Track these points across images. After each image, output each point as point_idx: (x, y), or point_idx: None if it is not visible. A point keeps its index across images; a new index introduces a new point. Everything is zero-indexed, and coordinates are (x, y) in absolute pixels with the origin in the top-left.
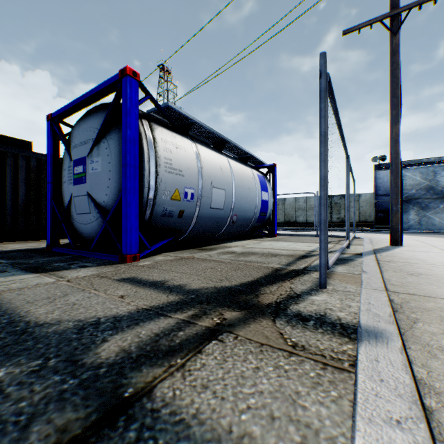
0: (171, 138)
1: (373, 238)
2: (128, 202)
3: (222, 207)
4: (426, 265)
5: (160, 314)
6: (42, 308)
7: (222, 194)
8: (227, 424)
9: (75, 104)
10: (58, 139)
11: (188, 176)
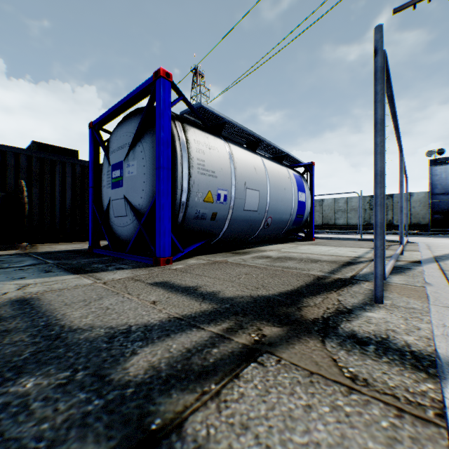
0: (203, 139)
1: (430, 244)
2: (162, 205)
3: (256, 208)
4: None
5: (192, 325)
6: (77, 311)
7: (256, 195)
8: None
9: (113, 110)
10: (98, 145)
11: (221, 177)
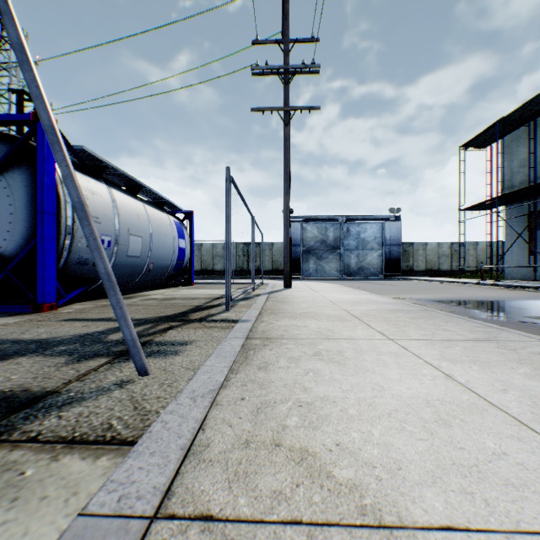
0: (86, 183)
1: (277, 284)
2: (47, 250)
3: (139, 254)
4: (293, 298)
5: None
6: (24, 336)
7: (139, 242)
8: (188, 339)
9: None
10: None
11: (105, 223)
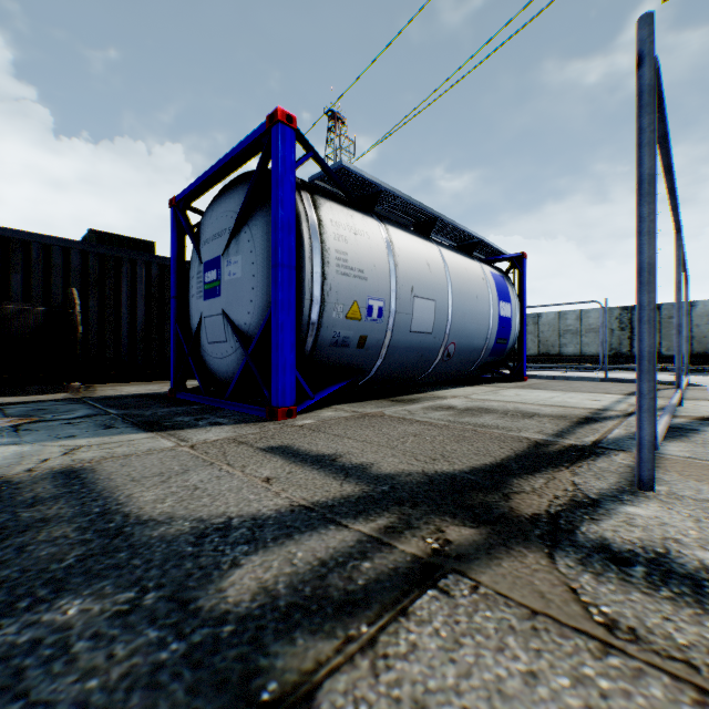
0: (345, 218)
1: None
2: (280, 324)
3: (430, 329)
4: None
5: (329, 520)
6: (150, 491)
7: (430, 308)
8: None
9: (205, 178)
10: (184, 233)
11: (373, 279)
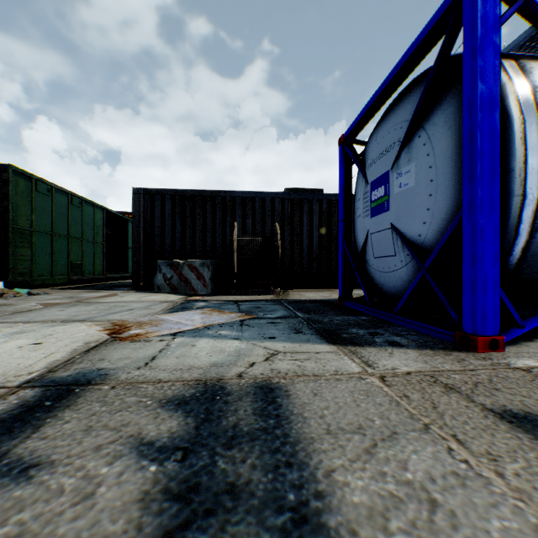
0: None
1: None
2: (478, 230)
3: None
4: None
5: None
6: (354, 473)
7: None
8: None
9: (371, 103)
10: (349, 164)
11: None
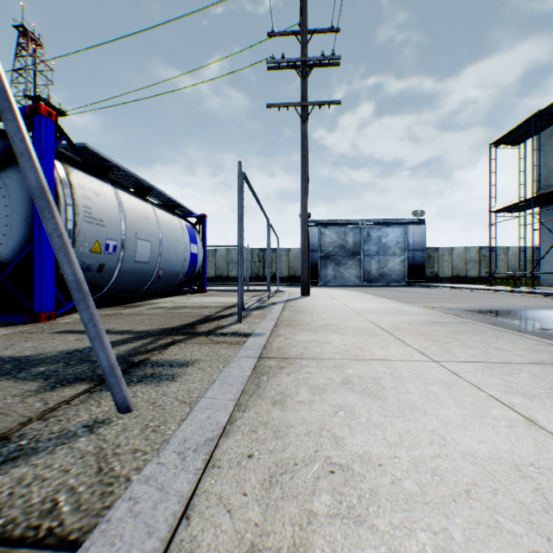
0: (89, 183)
1: (294, 291)
2: (44, 255)
3: (148, 260)
4: (312, 307)
5: (126, 342)
6: (6, 352)
7: (148, 246)
8: (190, 359)
9: None
10: None
11: (110, 227)
